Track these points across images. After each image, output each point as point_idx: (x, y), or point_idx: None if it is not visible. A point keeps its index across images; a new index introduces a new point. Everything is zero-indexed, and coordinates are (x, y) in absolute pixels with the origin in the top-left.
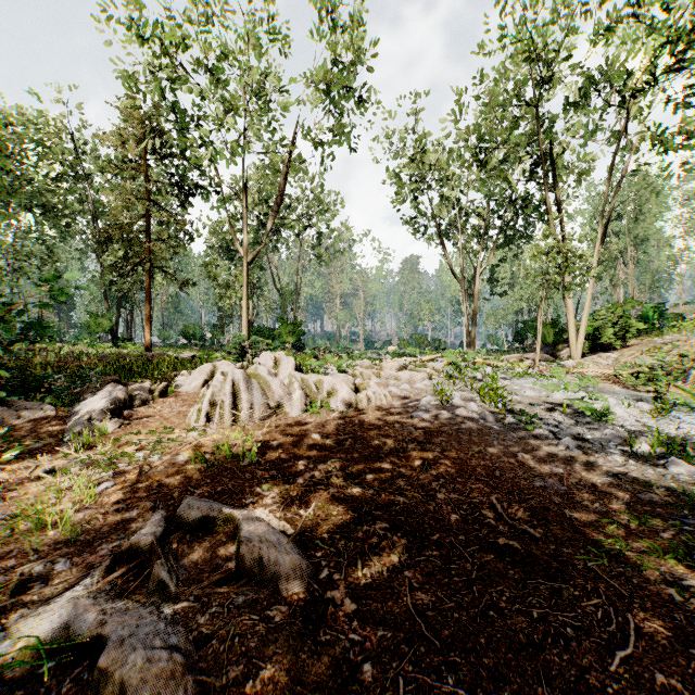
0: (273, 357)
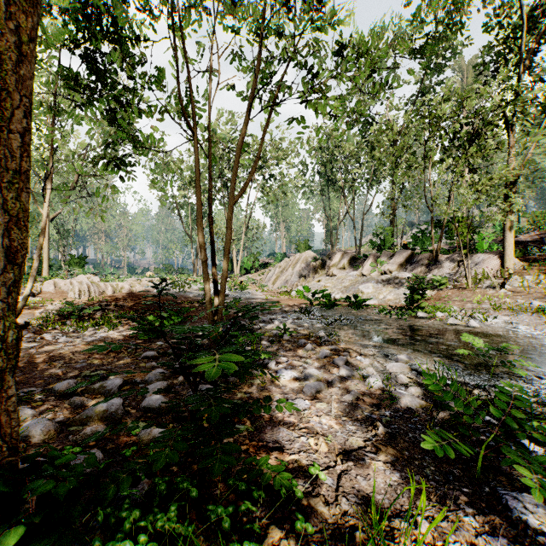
0: (86, 277)
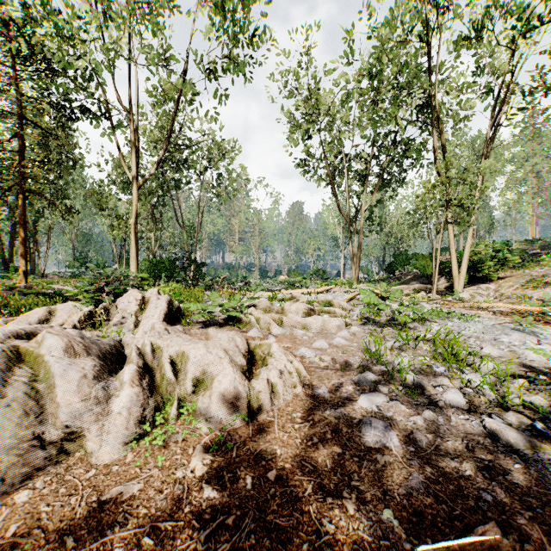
0: (140, 298)
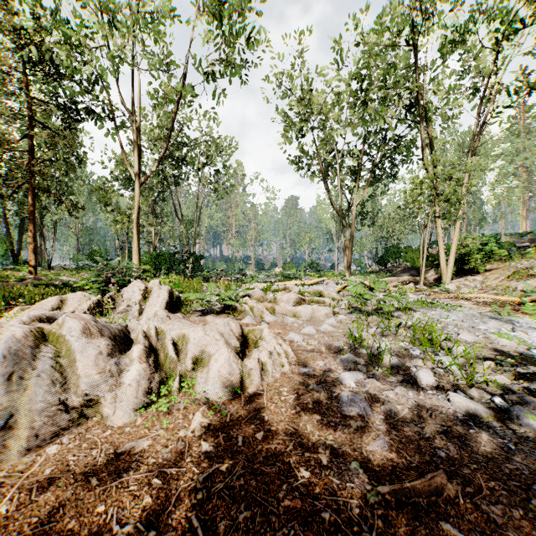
0: (143, 288)
